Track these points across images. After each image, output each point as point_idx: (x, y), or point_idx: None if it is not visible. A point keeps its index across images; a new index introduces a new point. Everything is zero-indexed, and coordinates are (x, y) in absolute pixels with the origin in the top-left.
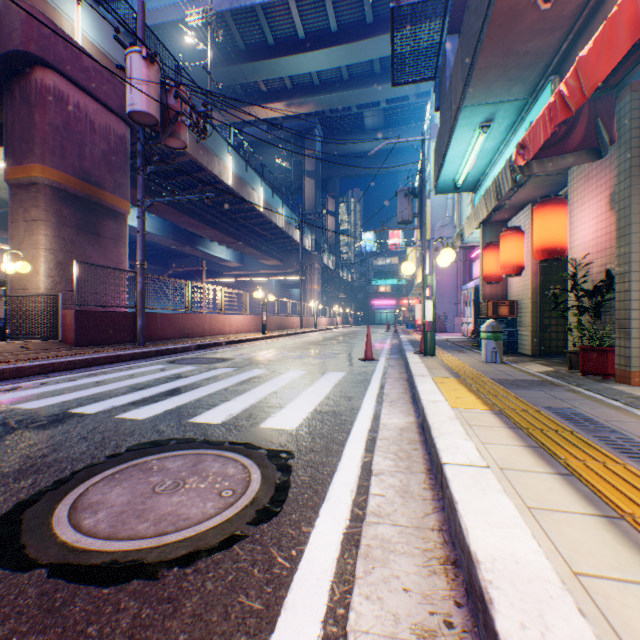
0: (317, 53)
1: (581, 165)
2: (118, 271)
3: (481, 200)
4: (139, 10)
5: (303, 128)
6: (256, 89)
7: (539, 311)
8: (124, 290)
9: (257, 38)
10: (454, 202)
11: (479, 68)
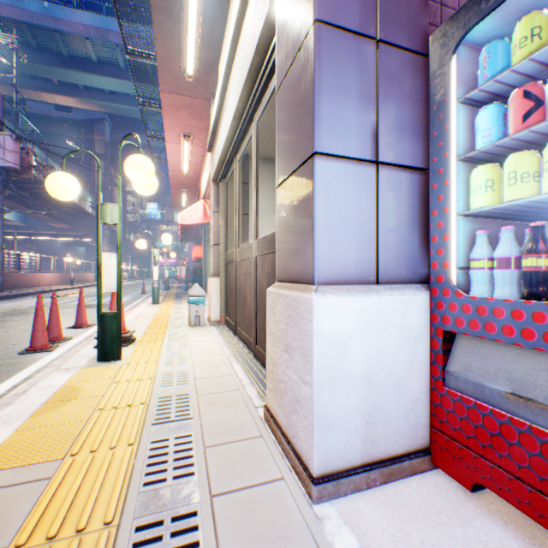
0: (110, 80)
1: None
2: None
3: None
4: (1, 100)
5: (94, 117)
6: (48, 79)
7: None
8: None
9: (54, 49)
10: None
11: (175, 208)
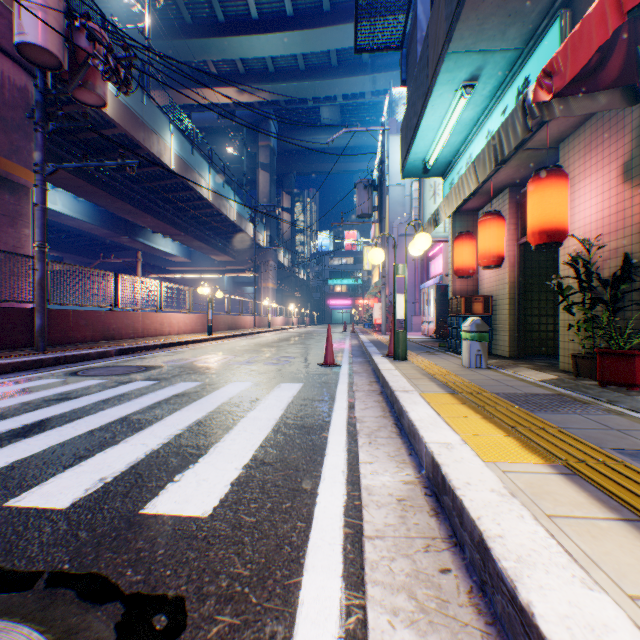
0: (272, 36)
1: (580, 134)
2: (7, 255)
3: (469, 169)
4: None
5: (257, 118)
6: (205, 70)
7: (518, 308)
8: (25, 281)
9: (206, 12)
10: (412, 199)
11: None
